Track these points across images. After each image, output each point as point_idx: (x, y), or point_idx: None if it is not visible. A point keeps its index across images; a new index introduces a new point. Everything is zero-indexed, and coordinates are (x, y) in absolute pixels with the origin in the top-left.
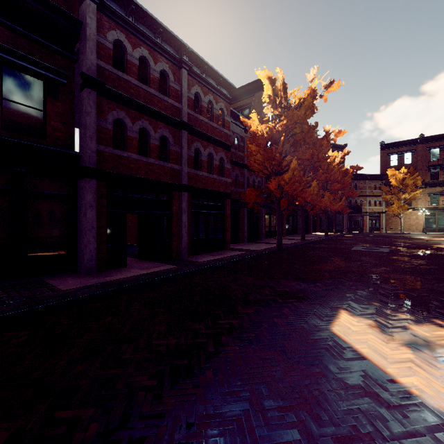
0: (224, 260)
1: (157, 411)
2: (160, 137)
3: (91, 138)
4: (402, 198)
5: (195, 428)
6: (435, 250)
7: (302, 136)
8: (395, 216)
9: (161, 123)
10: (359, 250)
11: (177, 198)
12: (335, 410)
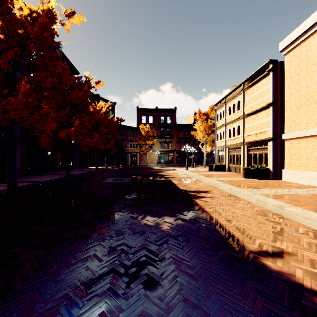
0: None
1: None
2: None
3: None
4: (147, 143)
5: None
6: (157, 177)
7: (45, 62)
8: (144, 155)
9: None
10: (109, 181)
11: None
12: None
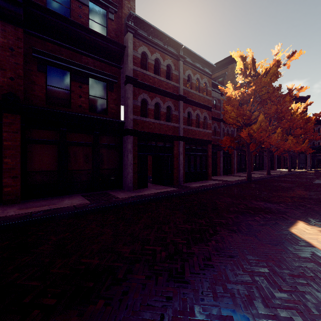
0: (208, 186)
1: (190, 252)
2: (166, 106)
3: (130, 112)
4: None
5: (211, 260)
6: None
7: (268, 95)
8: None
9: (167, 98)
10: (320, 183)
11: (177, 145)
12: (290, 265)
